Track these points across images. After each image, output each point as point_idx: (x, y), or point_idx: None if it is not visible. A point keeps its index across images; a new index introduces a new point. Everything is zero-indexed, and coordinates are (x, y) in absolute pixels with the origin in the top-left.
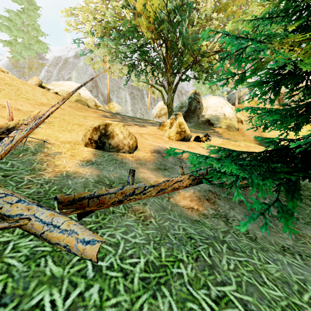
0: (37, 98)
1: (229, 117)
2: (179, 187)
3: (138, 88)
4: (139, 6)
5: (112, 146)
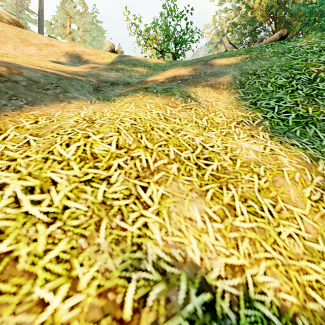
0: None
1: None
2: None
3: None
4: (255, 5)
5: None
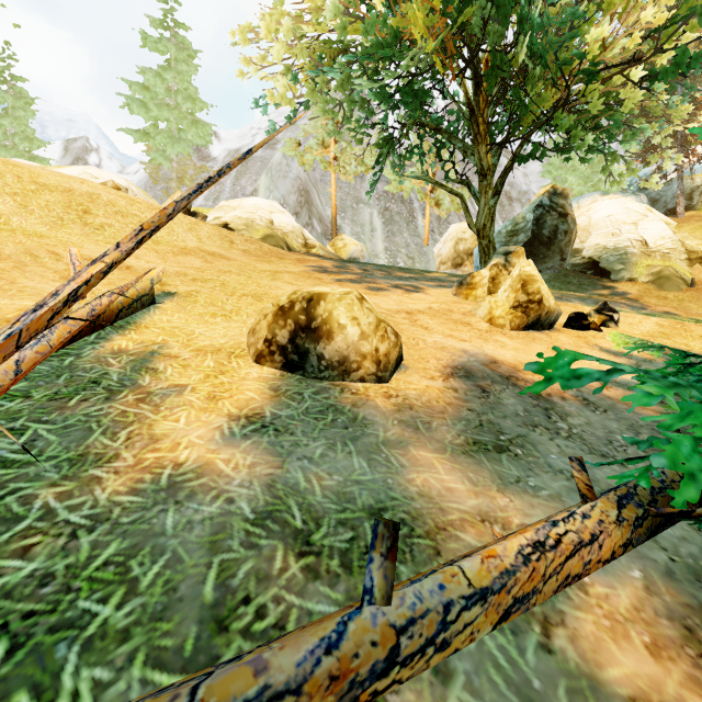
0: (177, 239)
1: (659, 251)
2: (584, 570)
3: (400, 196)
4: None
5: (327, 364)
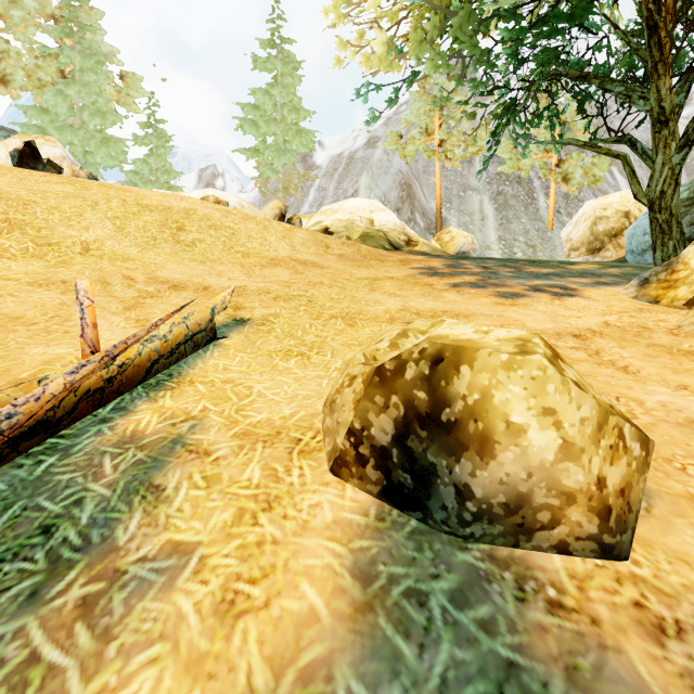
0: (269, 249)
1: None
2: None
3: (516, 177)
4: None
5: (478, 508)
